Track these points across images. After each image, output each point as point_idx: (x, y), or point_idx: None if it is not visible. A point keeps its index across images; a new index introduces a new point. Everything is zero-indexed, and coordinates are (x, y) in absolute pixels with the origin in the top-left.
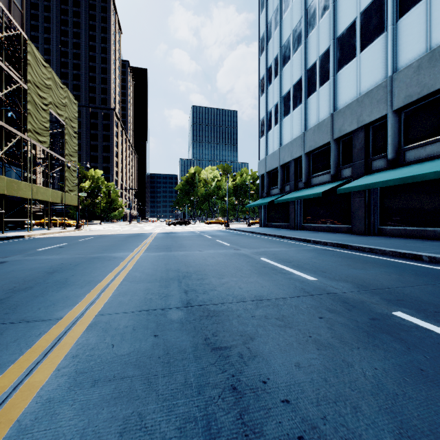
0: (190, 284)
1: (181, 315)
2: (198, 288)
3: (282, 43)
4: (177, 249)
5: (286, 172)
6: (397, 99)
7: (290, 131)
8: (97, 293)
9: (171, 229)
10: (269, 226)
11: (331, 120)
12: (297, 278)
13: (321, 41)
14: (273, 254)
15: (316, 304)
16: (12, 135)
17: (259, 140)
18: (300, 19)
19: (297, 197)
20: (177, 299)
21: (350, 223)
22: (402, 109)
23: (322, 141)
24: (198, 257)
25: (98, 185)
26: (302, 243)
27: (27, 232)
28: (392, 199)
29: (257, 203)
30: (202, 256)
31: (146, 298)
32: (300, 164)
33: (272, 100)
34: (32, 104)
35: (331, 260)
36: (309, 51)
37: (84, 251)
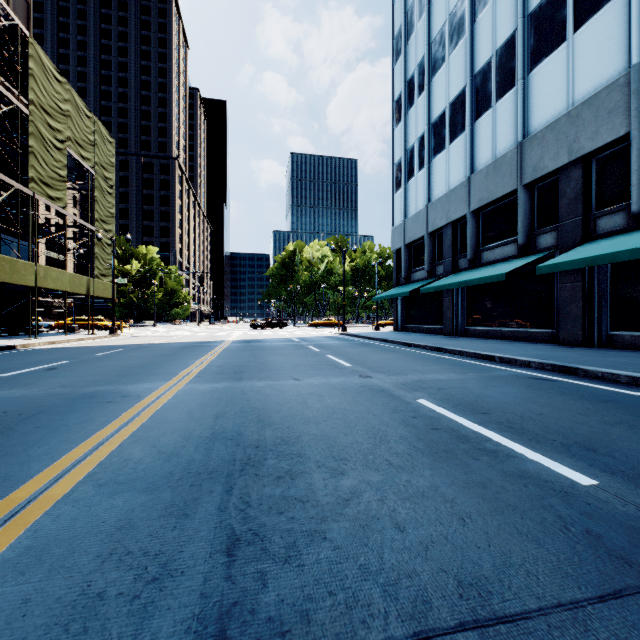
0: (252, 504)
1: None
2: (272, 524)
3: (431, 38)
4: (254, 376)
5: (437, 244)
6: None
7: (445, 178)
8: None
9: (256, 335)
10: (409, 330)
11: (518, 153)
12: (538, 474)
13: (500, 24)
14: (438, 387)
15: None
16: (2, 185)
17: (393, 195)
18: None
19: (460, 283)
20: (189, 602)
21: (554, 325)
22: None
23: (501, 190)
24: (289, 396)
25: (152, 269)
26: (481, 363)
27: (29, 339)
28: (637, 283)
29: (391, 294)
30: (298, 392)
31: (87, 587)
32: (461, 230)
33: (415, 130)
34: (37, 139)
35: (572, 408)
36: (479, 44)
37: (83, 378)
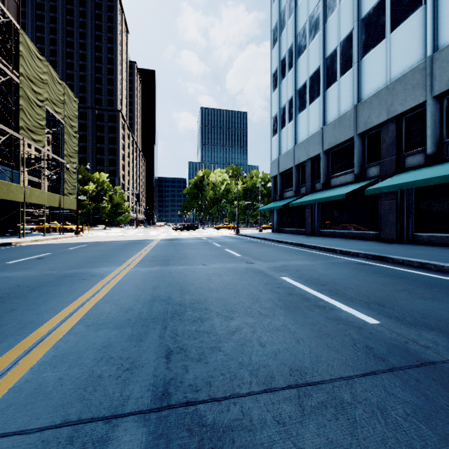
0: (178, 334)
1: (138, 446)
2: (190, 344)
3: (297, 32)
4: (176, 262)
5: (301, 173)
6: (439, 82)
7: (306, 128)
8: (13, 358)
9: (176, 235)
10: (282, 232)
11: (354, 112)
12: (347, 318)
13: (342, 25)
14: (296, 269)
15: (419, 401)
16: (1, 132)
17: (271, 139)
18: (317, 3)
19: (315, 200)
20: (147, 378)
21: (378, 228)
22: (445, 94)
23: (343, 137)
24: (200, 275)
25: (103, 189)
26: (327, 254)
27: (19, 238)
28: (431, 201)
29: (269, 207)
30: (205, 273)
31: (92, 373)
32: (317, 164)
33: (286, 94)
34: (25, 100)
35: (378, 282)
36: (328, 38)
37: (63, 264)
